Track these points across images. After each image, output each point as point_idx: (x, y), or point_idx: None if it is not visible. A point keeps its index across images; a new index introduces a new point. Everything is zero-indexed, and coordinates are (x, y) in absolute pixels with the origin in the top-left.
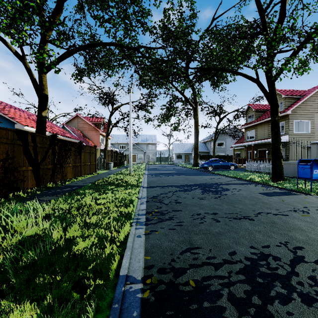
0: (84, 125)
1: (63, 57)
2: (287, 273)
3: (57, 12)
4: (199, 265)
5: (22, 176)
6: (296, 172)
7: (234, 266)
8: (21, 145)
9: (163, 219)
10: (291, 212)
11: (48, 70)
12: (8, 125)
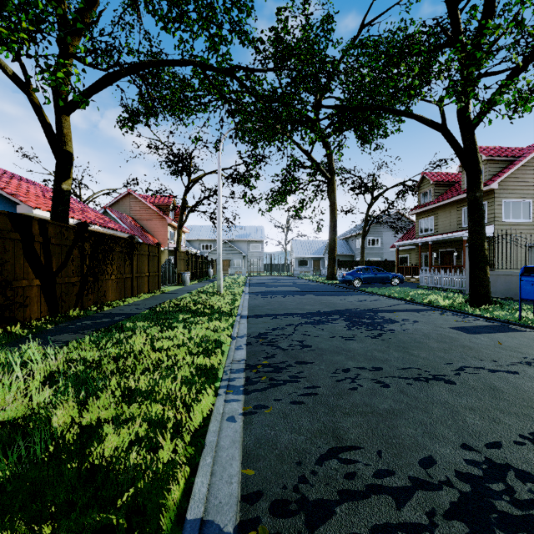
0: (141, 209)
1: (100, 86)
2: None
3: (89, 5)
4: (361, 492)
5: (21, 297)
6: (510, 289)
7: (438, 495)
8: (19, 240)
9: (279, 380)
10: (523, 367)
11: (73, 108)
12: (5, 208)
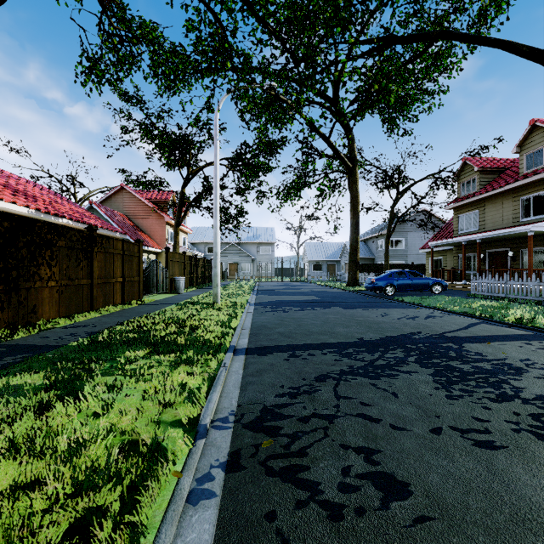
0: (136, 206)
1: None
2: None
3: None
4: None
5: None
6: None
7: None
8: None
9: None
10: None
11: None
12: None
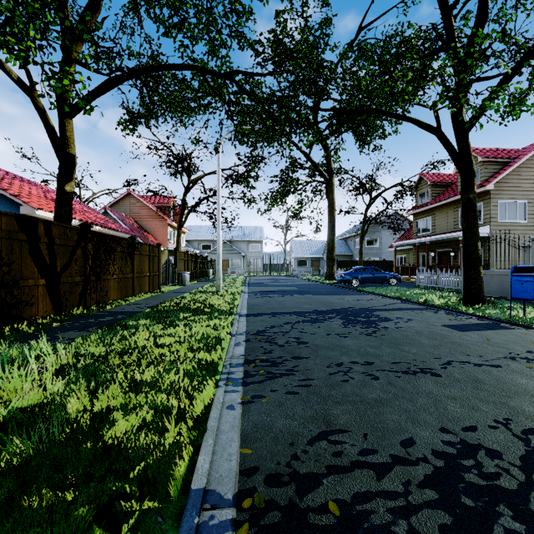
0: (141, 209)
1: (102, 90)
2: (519, 486)
3: (92, 12)
4: (347, 467)
5: (28, 296)
6: (504, 288)
7: (414, 469)
8: (26, 241)
9: (276, 373)
10: (507, 361)
11: (76, 112)
12: (8, 209)
